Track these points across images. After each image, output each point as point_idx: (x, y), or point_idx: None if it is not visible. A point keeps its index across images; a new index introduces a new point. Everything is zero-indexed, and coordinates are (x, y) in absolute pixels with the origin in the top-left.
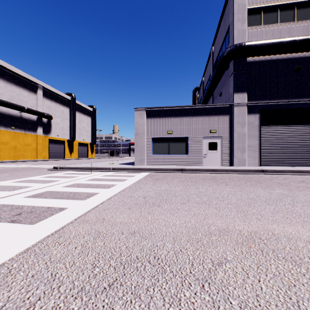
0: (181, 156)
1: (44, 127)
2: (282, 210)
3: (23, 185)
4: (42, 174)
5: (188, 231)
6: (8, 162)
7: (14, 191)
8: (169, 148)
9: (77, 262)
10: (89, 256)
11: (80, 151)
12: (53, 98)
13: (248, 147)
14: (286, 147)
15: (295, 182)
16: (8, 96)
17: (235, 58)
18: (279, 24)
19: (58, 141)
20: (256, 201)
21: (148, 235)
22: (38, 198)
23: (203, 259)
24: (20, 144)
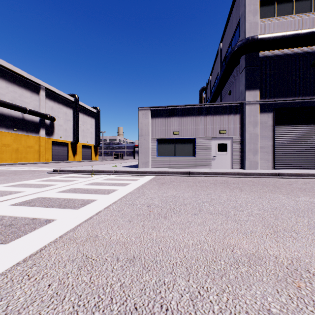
0: (188, 158)
1: (47, 128)
2: None
3: (15, 190)
4: (39, 177)
5: (205, 257)
6: (10, 165)
7: (2, 197)
8: (175, 150)
9: None
10: (65, 303)
11: (84, 153)
12: (55, 99)
13: (260, 148)
14: (303, 149)
15: None
16: (10, 97)
17: (247, 53)
18: (295, 16)
19: (61, 143)
20: (282, 212)
21: (152, 263)
22: (26, 206)
23: (235, 311)
24: (22, 146)
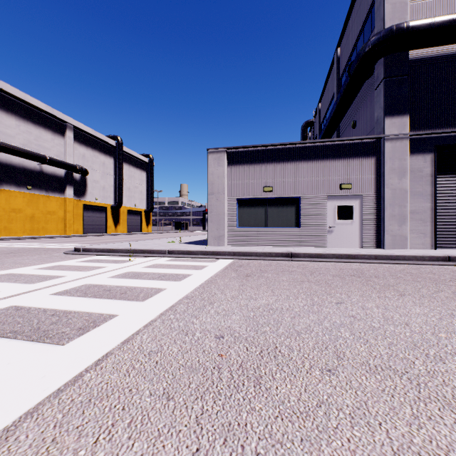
0: (288, 231)
1: (76, 186)
2: None
3: None
4: (46, 262)
5: None
6: (20, 240)
7: None
8: (267, 217)
9: None
10: None
11: (130, 222)
12: (89, 143)
13: (411, 213)
14: None
15: None
16: (22, 140)
17: (388, 54)
18: None
19: (97, 207)
20: None
21: None
22: None
23: None
24: (39, 211)
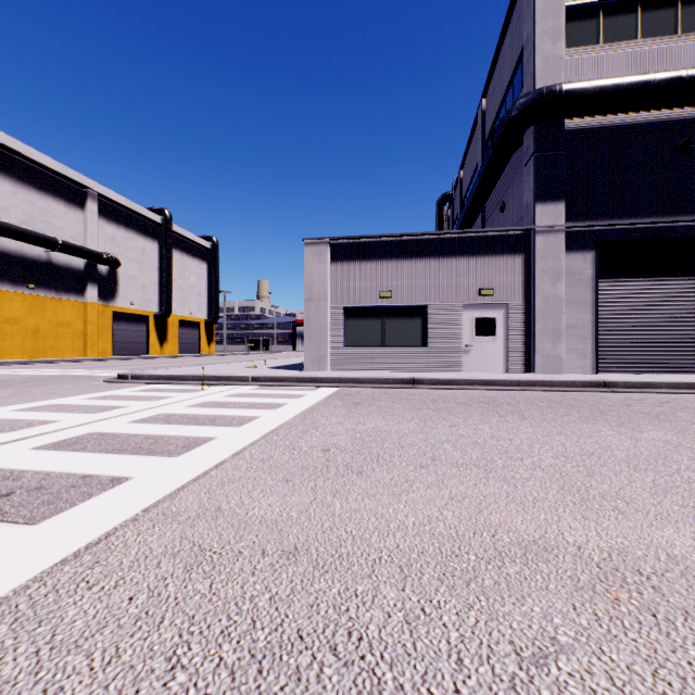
0: (411, 350)
1: (102, 284)
2: (676, 487)
3: (39, 417)
4: (89, 392)
5: (439, 548)
6: (20, 365)
7: (13, 433)
8: (384, 332)
9: (127, 651)
10: (164, 628)
11: (183, 339)
12: (121, 220)
13: (568, 328)
14: (659, 330)
15: (687, 413)
16: (21, 214)
17: (538, 122)
18: (642, 42)
19: (134, 316)
20: (604, 462)
21: (332, 558)
22: (66, 451)
23: (490, 641)
24: (46, 322)
